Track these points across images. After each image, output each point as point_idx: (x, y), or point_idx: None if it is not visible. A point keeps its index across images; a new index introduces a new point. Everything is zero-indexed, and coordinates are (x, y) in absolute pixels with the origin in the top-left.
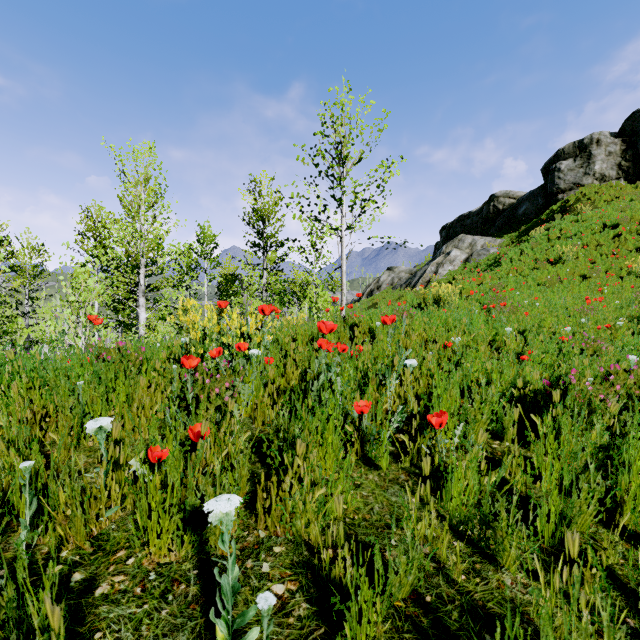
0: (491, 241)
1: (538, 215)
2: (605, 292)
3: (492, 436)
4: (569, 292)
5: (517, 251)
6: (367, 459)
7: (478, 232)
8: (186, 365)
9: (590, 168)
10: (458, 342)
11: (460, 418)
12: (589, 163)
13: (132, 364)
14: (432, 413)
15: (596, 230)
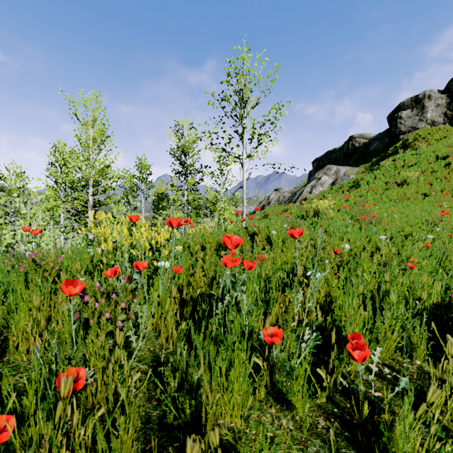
0: (351, 169)
1: (385, 150)
2: (445, 206)
3: (399, 352)
4: (415, 206)
5: (372, 176)
6: (277, 392)
7: (340, 163)
8: (64, 292)
9: (423, 116)
10: (347, 250)
11: (371, 337)
12: (423, 112)
13: (49, 273)
14: (344, 334)
15: (431, 160)
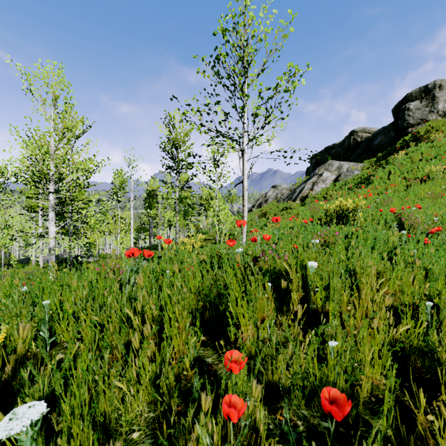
0: (354, 165)
1: (391, 145)
2: None
3: None
4: None
5: (386, 171)
6: None
7: (341, 159)
8: None
9: (434, 107)
10: None
11: None
12: (433, 103)
13: None
14: None
15: None
